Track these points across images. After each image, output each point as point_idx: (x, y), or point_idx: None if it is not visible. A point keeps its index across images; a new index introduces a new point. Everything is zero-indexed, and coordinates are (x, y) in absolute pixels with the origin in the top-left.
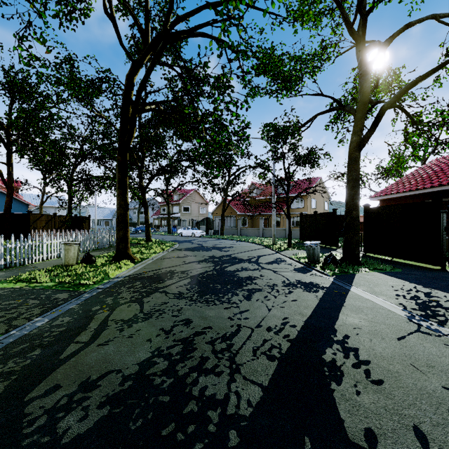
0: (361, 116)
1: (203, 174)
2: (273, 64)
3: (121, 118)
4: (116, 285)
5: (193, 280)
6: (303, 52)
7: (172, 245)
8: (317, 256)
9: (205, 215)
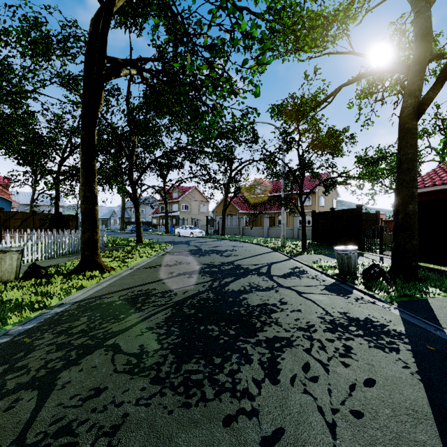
0: (420, 68)
1: (201, 166)
2: (292, 1)
3: (84, 79)
4: (42, 326)
5: (175, 312)
6: (324, 7)
7: (164, 248)
8: (354, 267)
9: (205, 214)
